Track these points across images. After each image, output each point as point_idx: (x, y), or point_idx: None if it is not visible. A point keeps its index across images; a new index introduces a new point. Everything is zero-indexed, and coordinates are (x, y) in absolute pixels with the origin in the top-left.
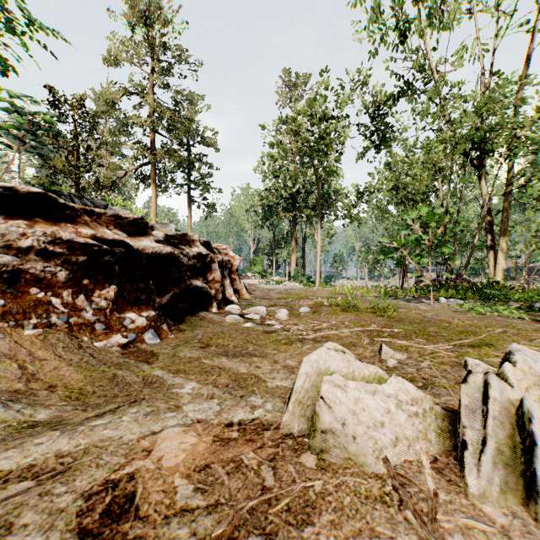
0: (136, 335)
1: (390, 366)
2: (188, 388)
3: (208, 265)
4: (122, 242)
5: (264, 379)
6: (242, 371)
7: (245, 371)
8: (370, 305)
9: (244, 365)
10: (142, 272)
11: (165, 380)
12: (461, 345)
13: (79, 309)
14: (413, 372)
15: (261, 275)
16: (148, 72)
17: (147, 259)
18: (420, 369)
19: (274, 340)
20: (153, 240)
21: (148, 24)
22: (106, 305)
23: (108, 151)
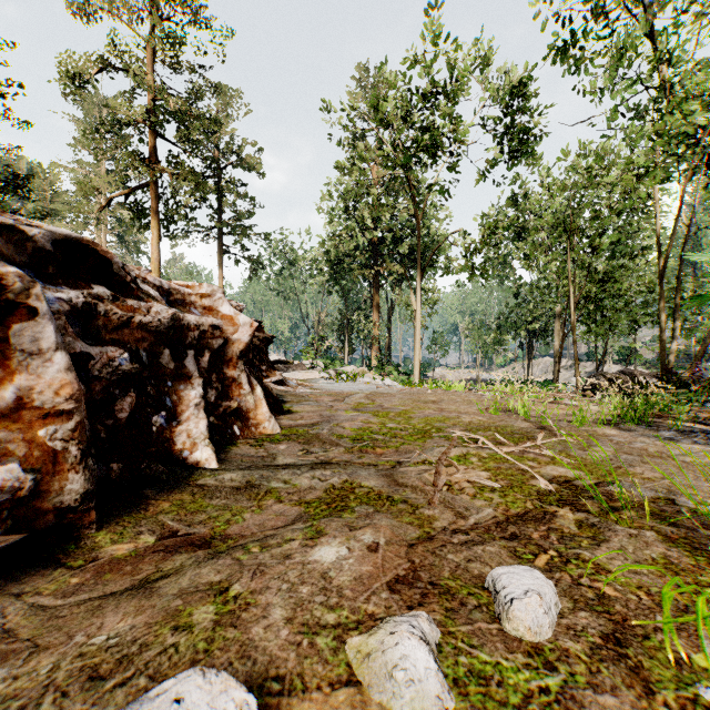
0: None
1: None
2: None
3: None
4: None
5: None
6: None
7: None
8: None
9: None
10: None
11: None
12: None
13: None
14: None
15: (325, 363)
16: (145, 40)
17: None
18: None
19: None
20: None
21: None
22: None
23: (103, 181)
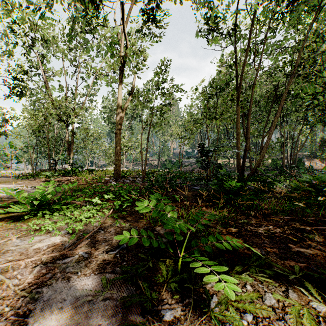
0: None
1: None
2: None
3: None
4: None
5: None
6: None
7: None
8: None
9: None
10: None
11: None
12: None
13: None
14: None
15: None
16: None
17: None
18: None
19: None
20: None
21: None
22: None
23: None
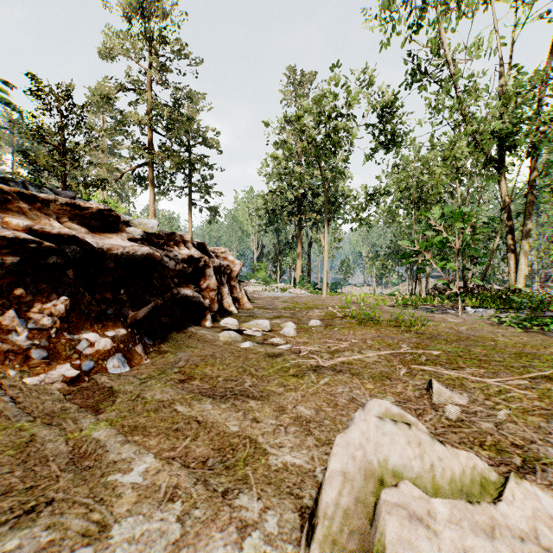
0: (94, 363)
1: (451, 418)
2: (137, 472)
3: (202, 270)
4: (74, 238)
5: (264, 447)
6: (231, 429)
7: (237, 429)
8: (390, 316)
9: (235, 417)
10: (109, 279)
11: (107, 450)
12: (532, 377)
13: (7, 330)
14: (492, 431)
15: (265, 282)
16: (145, 68)
17: (115, 262)
18: (500, 424)
19: (280, 369)
20: (126, 237)
21: (145, 17)
22: (51, 324)
23: (105, 152)
